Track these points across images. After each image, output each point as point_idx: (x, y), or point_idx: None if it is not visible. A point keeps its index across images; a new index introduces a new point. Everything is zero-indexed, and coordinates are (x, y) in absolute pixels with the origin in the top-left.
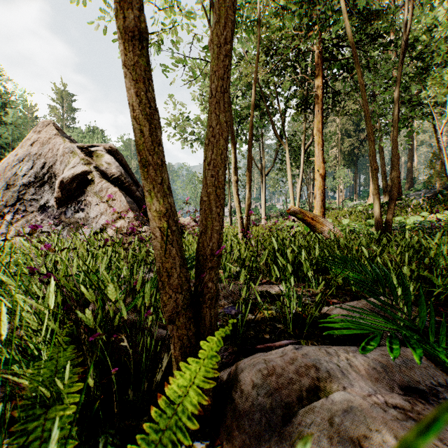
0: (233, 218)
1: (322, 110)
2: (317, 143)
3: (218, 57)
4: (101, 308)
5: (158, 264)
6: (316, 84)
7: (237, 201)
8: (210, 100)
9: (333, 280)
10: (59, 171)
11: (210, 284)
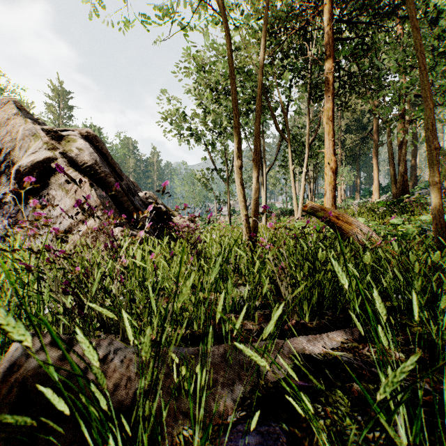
0: (232, 217)
1: (333, 95)
2: (327, 133)
3: None
4: None
5: None
6: (327, 66)
7: (241, 194)
8: None
9: (441, 339)
10: (19, 159)
11: None
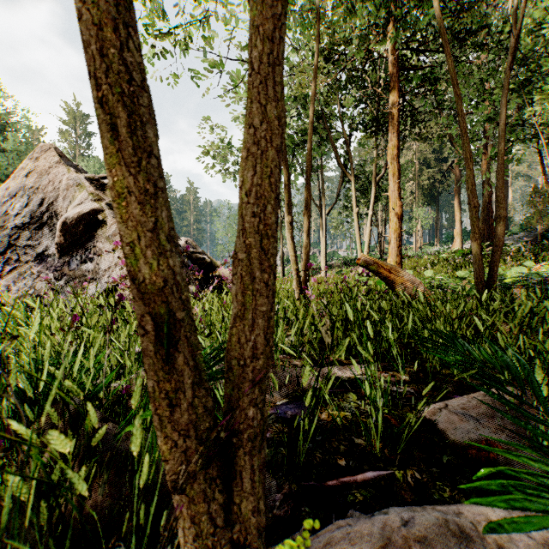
0: (286, 267)
1: (398, 132)
2: (392, 175)
3: (267, 3)
4: (43, 466)
5: (152, 382)
6: (391, 99)
7: (292, 248)
8: (252, 81)
9: (429, 362)
10: (62, 210)
11: (251, 411)
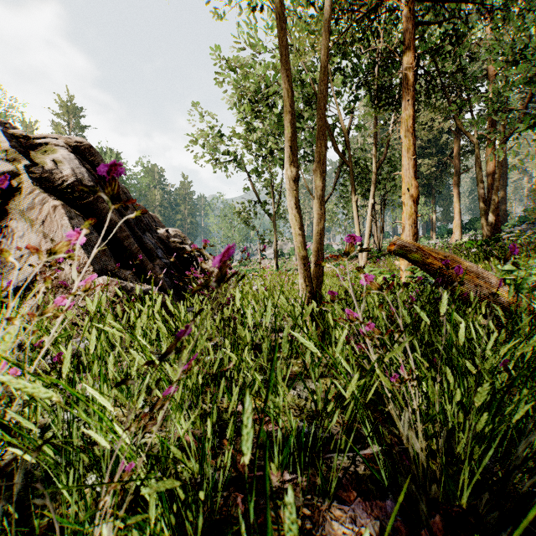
0: (279, 260)
1: (414, 100)
2: (406, 150)
3: None
4: None
5: None
6: (405, 61)
7: (297, 222)
8: None
9: None
10: None
11: None
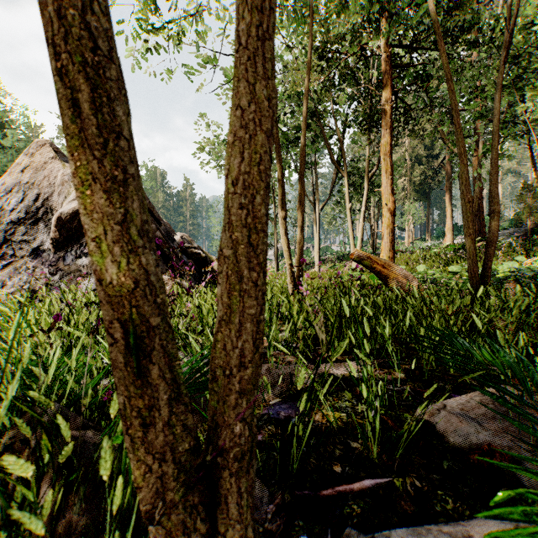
0: (280, 262)
1: (391, 129)
2: (385, 171)
3: None
4: None
5: (123, 398)
6: (384, 96)
7: (286, 243)
8: (240, 58)
9: (425, 359)
10: (57, 205)
11: (238, 427)
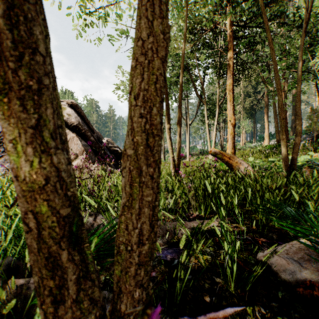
0: (166, 155)
1: (233, 75)
2: (229, 100)
3: None
4: None
5: (36, 278)
6: (228, 56)
7: (170, 144)
8: None
9: (260, 218)
10: None
11: (137, 293)
